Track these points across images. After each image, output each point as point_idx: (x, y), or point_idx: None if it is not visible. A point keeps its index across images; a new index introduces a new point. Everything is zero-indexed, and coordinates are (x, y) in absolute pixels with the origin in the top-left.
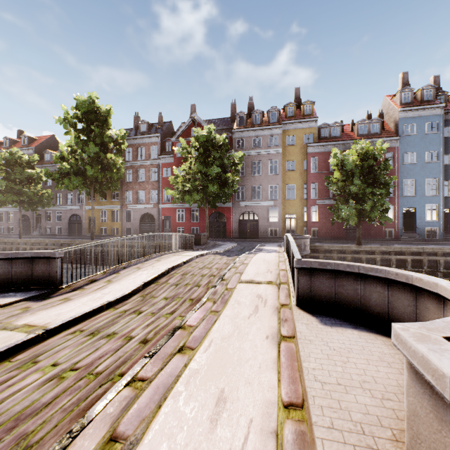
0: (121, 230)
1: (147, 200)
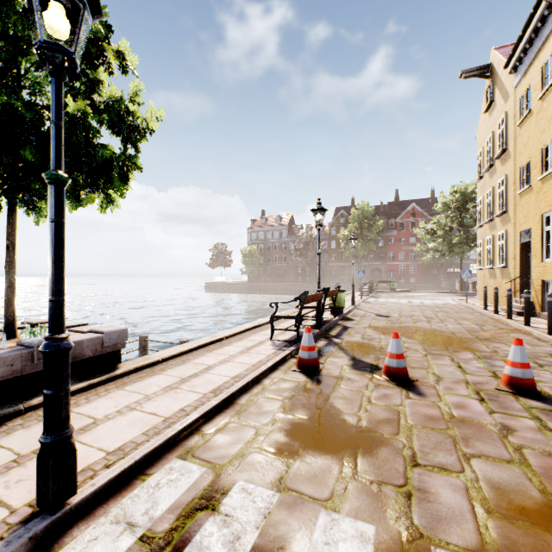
0: (356, 279)
1: (375, 259)
